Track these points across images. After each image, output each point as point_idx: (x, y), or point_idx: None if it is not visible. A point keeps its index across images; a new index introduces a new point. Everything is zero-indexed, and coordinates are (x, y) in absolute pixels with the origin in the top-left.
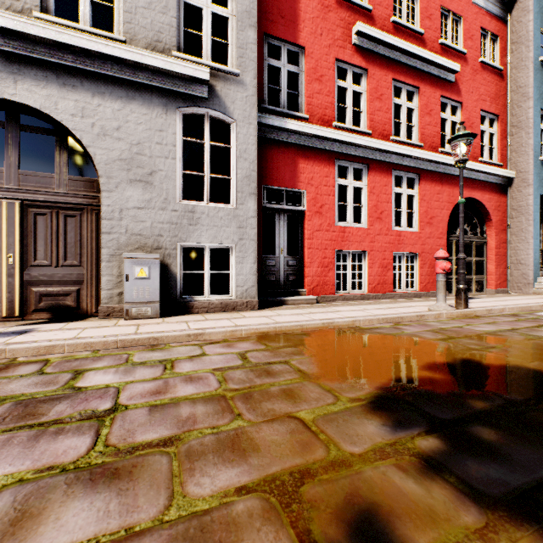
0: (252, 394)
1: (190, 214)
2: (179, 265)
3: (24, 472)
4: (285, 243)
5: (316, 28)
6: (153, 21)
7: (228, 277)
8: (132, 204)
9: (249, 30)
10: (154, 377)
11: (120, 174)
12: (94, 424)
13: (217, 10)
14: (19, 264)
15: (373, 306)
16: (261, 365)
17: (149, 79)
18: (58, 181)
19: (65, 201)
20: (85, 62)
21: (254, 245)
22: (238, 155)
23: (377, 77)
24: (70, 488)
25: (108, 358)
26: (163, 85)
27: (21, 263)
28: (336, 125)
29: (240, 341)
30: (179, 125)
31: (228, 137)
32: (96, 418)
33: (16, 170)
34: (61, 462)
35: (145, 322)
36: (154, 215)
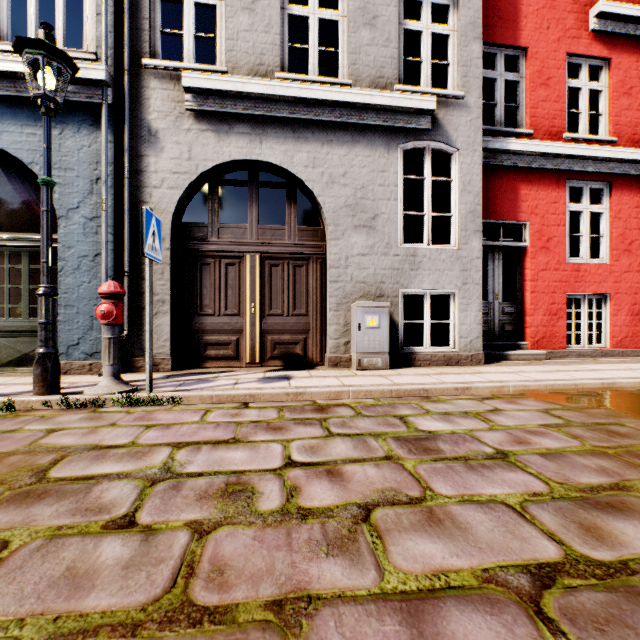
0: (638, 454)
1: (411, 258)
2: (399, 313)
3: (517, 494)
4: (500, 286)
5: (542, 21)
6: (375, 57)
7: (420, 327)
8: (356, 251)
9: (473, 43)
10: (487, 427)
11: (345, 221)
12: (508, 464)
13: (437, 29)
14: (258, 313)
15: (637, 365)
16: (592, 425)
17: (374, 119)
18: (289, 233)
19: (295, 252)
20: (317, 113)
21: (479, 290)
22: (461, 189)
23: (625, 66)
24: (589, 512)
25: (401, 406)
26: (386, 123)
27: (260, 312)
28: (568, 137)
29: (517, 398)
30: (400, 163)
31: (420, 168)
32: (499, 459)
33: (256, 225)
34: (538, 491)
35: (383, 373)
36: (377, 262)
